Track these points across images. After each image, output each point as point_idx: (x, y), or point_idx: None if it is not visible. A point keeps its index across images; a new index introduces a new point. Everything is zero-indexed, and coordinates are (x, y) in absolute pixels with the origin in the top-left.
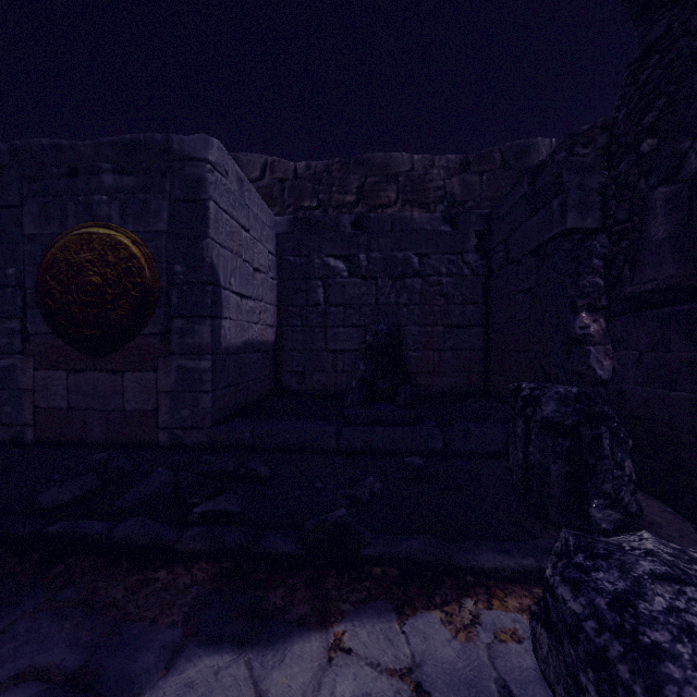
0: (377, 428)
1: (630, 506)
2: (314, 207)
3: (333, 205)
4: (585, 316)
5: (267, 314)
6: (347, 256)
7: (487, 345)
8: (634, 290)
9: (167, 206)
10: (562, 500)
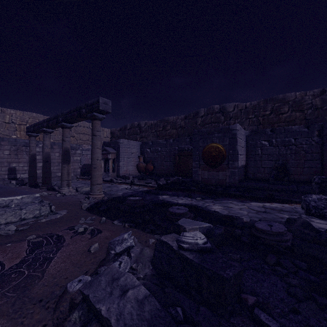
0: (278, 185)
1: None
2: (253, 117)
3: (260, 116)
4: None
5: (244, 158)
6: (268, 140)
7: (322, 166)
8: None
9: (228, 139)
10: None
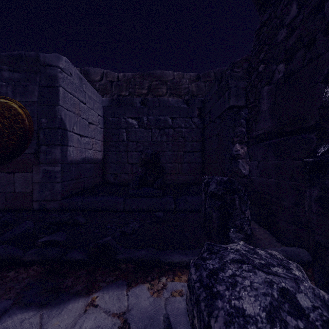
0: (143, 199)
1: (247, 231)
2: (127, 95)
3: (136, 94)
4: (238, 146)
5: (97, 145)
6: (138, 118)
7: (203, 161)
8: (256, 133)
9: (37, 89)
10: (217, 229)
